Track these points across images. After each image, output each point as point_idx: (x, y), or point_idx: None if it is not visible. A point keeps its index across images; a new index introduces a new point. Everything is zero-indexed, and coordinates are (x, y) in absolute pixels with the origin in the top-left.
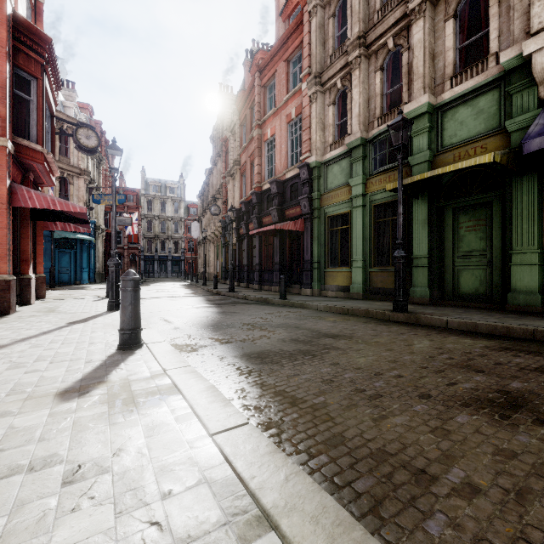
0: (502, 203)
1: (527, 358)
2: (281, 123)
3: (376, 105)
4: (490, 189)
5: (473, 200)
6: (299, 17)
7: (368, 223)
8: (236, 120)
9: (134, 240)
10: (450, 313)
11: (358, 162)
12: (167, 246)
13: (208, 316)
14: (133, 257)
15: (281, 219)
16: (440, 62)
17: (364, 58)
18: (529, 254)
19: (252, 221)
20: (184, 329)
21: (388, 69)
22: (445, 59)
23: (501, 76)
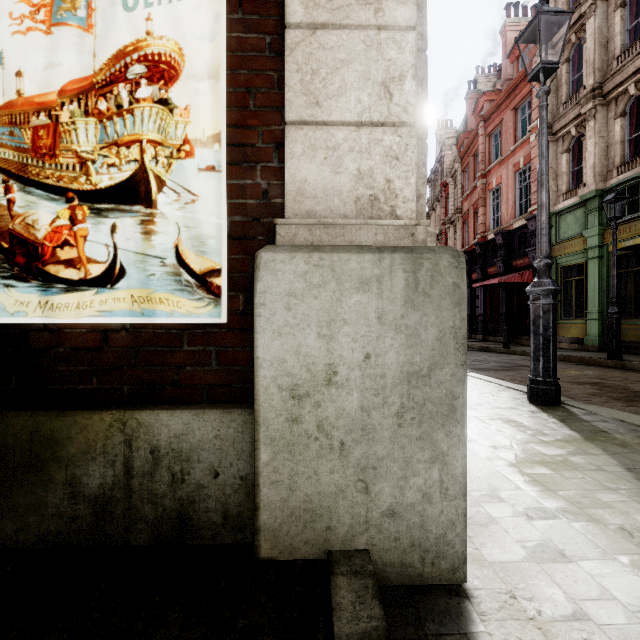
0: None
1: None
2: (508, 172)
3: (615, 153)
4: None
5: None
6: (527, 66)
7: (605, 274)
8: (457, 167)
9: None
10: None
11: (593, 213)
12: None
13: None
14: None
15: (508, 270)
16: None
17: (600, 107)
18: None
19: (475, 271)
20: None
21: (632, 112)
22: None
23: None
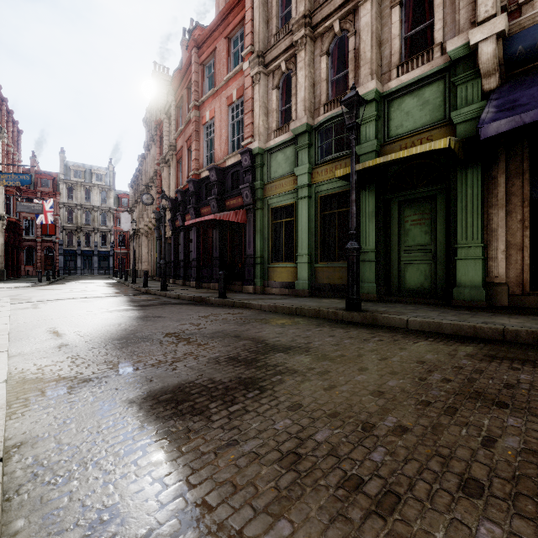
0: (446, 197)
1: (529, 371)
2: (221, 105)
3: (322, 91)
4: (434, 183)
5: (418, 193)
6: None
7: (314, 215)
8: (172, 100)
9: (50, 232)
10: (404, 310)
11: (303, 150)
12: (93, 240)
13: (121, 324)
14: (48, 251)
15: (221, 210)
16: (386, 50)
17: (309, 39)
18: (473, 248)
19: (188, 212)
20: (73, 347)
21: (334, 54)
22: (392, 46)
23: (446, 67)
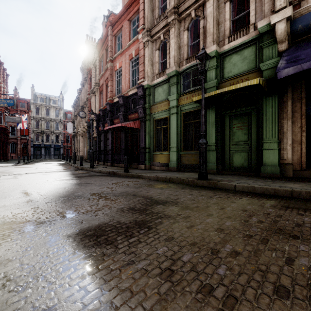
0: (257, 113)
1: (309, 216)
2: (126, 60)
3: (184, 51)
4: (249, 105)
5: (240, 111)
6: None
7: (180, 124)
8: (97, 57)
9: (25, 134)
10: (233, 179)
11: (173, 86)
12: (51, 138)
13: (66, 187)
14: (24, 145)
15: (126, 121)
16: (222, 27)
17: (177, 21)
18: (272, 143)
19: (106, 122)
20: (35, 201)
21: (191, 30)
22: (225, 25)
23: (257, 37)
